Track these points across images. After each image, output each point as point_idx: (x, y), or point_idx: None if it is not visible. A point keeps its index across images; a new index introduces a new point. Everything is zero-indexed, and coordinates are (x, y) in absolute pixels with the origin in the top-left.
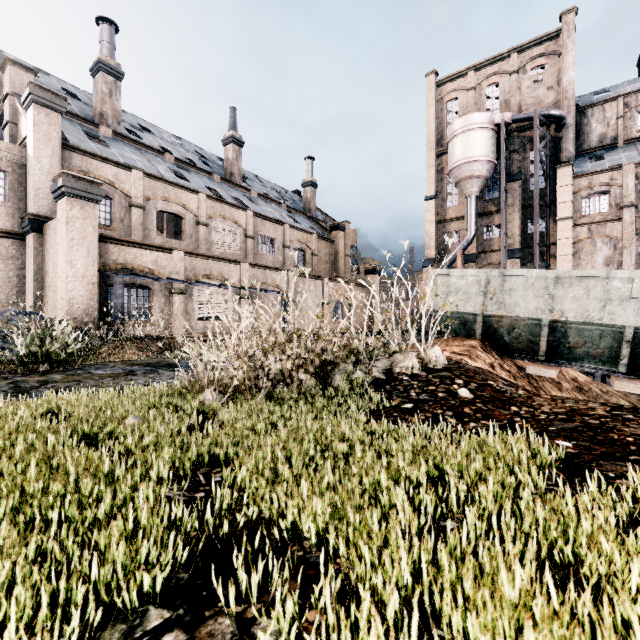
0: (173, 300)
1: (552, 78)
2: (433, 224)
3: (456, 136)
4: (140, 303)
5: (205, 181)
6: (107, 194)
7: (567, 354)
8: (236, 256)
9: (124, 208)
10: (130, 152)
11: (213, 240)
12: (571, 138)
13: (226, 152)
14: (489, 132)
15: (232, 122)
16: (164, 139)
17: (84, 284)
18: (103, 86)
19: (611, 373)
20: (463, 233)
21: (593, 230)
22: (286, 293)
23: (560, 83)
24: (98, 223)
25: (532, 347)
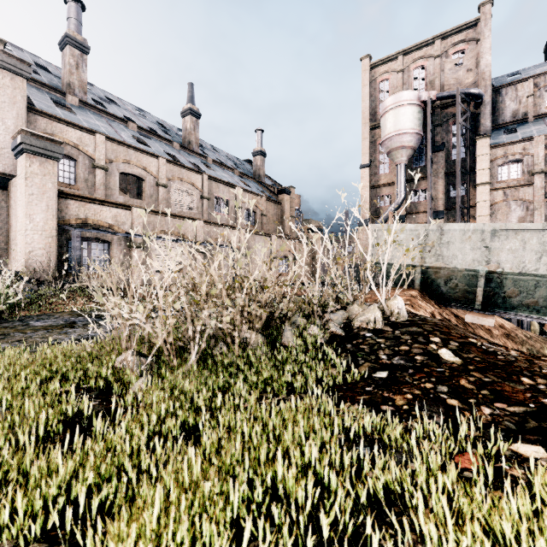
0: (132, 253)
1: (471, 61)
2: (367, 189)
3: (388, 111)
4: (100, 256)
5: (165, 148)
6: (71, 156)
7: (502, 303)
8: (193, 215)
9: (88, 169)
10: (95, 119)
11: (172, 200)
12: (488, 114)
13: (185, 123)
14: (417, 108)
15: (190, 96)
16: (129, 110)
17: (43, 237)
18: (70, 58)
19: (545, 321)
20: (393, 197)
21: (508, 194)
22: (238, 248)
23: (478, 66)
24: (63, 182)
25: (468, 297)
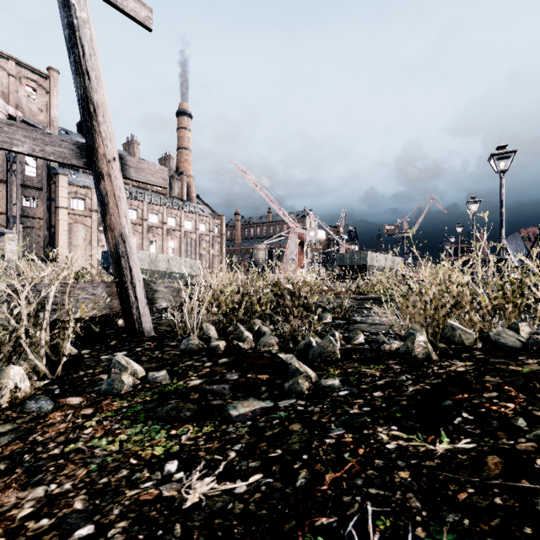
0: None
1: (43, 104)
2: None
3: None
4: None
5: None
6: None
7: None
8: None
9: None
10: None
11: None
12: None
13: None
14: (5, 117)
15: None
16: None
17: None
18: None
19: None
20: None
21: (78, 219)
22: None
23: (48, 112)
24: None
25: None
